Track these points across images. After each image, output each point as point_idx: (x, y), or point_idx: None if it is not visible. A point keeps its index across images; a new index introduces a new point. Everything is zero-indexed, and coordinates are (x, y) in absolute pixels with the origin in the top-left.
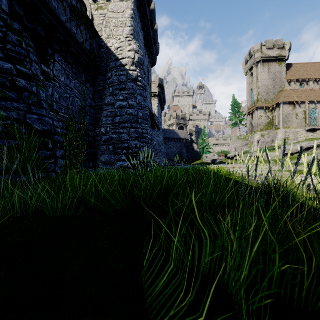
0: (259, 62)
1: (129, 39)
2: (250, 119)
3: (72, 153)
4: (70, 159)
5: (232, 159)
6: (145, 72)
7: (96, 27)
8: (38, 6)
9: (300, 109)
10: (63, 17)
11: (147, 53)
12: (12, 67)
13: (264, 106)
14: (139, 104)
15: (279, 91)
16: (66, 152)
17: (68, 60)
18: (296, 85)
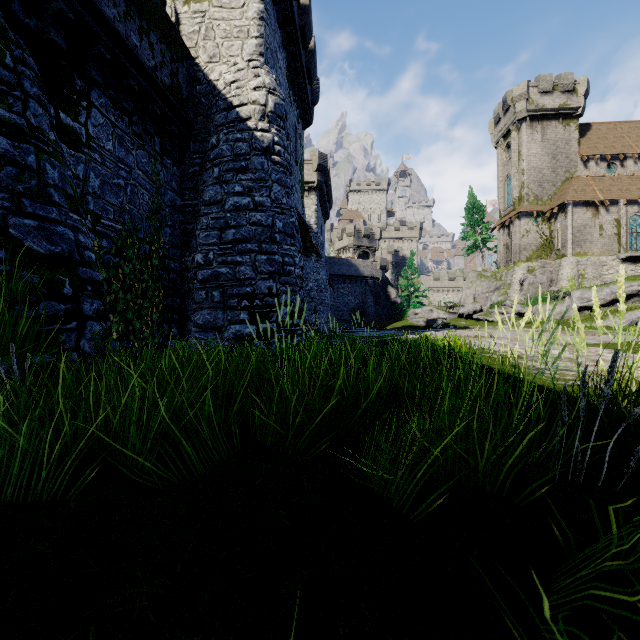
0: (524, 121)
1: (256, 64)
2: (505, 238)
3: (131, 306)
4: (127, 320)
5: (468, 319)
6: (290, 138)
7: (185, 39)
8: None
9: (608, 217)
10: (110, 10)
11: (294, 98)
12: None
13: (535, 210)
14: (277, 202)
15: (564, 179)
16: (118, 304)
17: (123, 105)
18: (599, 167)
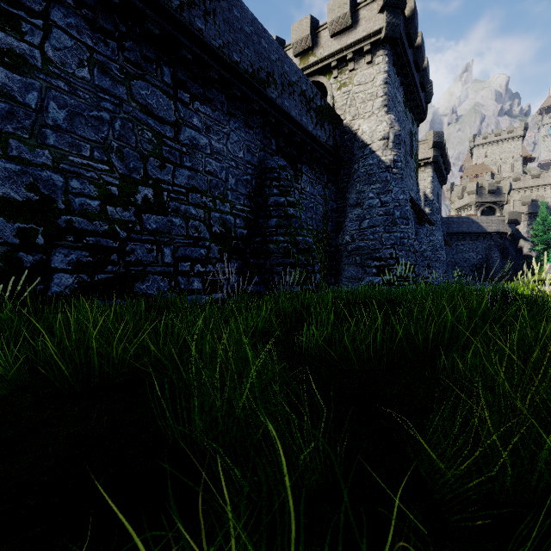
0: None
1: (382, 113)
2: None
3: None
4: None
5: None
6: (405, 144)
7: (338, 110)
8: (294, 131)
9: None
10: (311, 127)
11: (409, 110)
12: (284, 200)
13: None
14: (396, 198)
15: None
16: None
17: (313, 167)
18: None
